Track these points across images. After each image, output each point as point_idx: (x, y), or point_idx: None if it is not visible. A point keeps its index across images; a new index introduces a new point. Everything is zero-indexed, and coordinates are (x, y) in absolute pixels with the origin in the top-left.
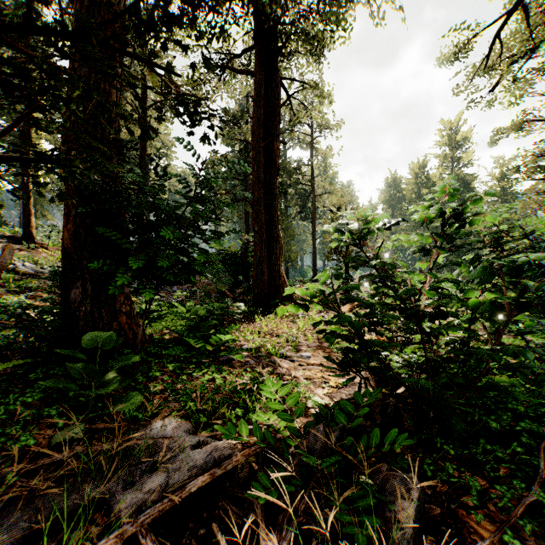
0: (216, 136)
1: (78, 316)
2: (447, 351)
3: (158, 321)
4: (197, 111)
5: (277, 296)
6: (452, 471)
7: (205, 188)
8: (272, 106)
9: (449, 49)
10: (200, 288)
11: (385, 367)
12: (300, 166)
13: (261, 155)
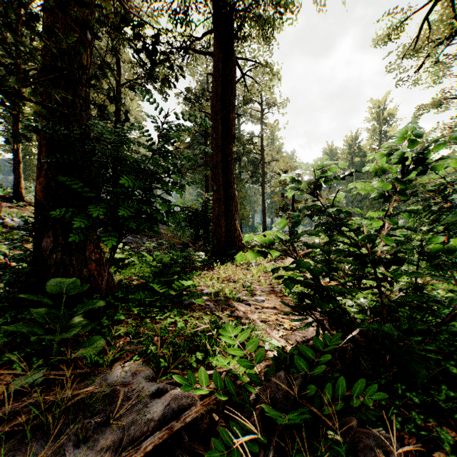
0: (176, 79)
1: (49, 263)
2: (405, 296)
3: (128, 268)
4: (155, 49)
5: (233, 247)
6: (420, 422)
7: (168, 144)
8: (228, 82)
9: (383, 31)
10: (166, 240)
11: (341, 312)
12: (252, 137)
13: (219, 124)
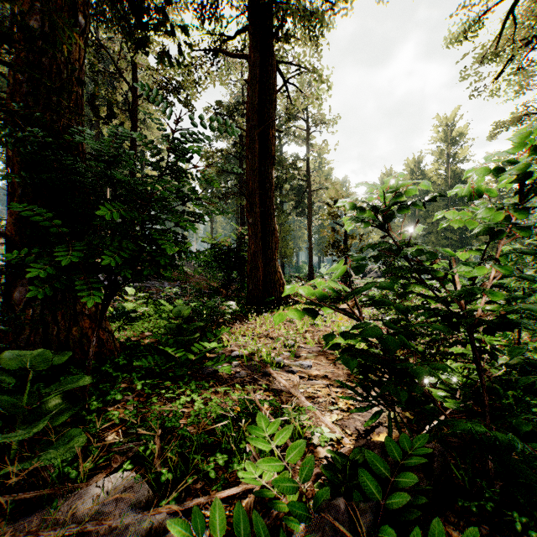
0: (179, 53)
1: (24, 320)
2: (520, 378)
3: (141, 321)
4: None
5: (272, 293)
6: None
7: (183, 161)
8: (267, 91)
9: (458, 27)
10: (190, 284)
11: (424, 397)
12: (296, 161)
13: (256, 142)
